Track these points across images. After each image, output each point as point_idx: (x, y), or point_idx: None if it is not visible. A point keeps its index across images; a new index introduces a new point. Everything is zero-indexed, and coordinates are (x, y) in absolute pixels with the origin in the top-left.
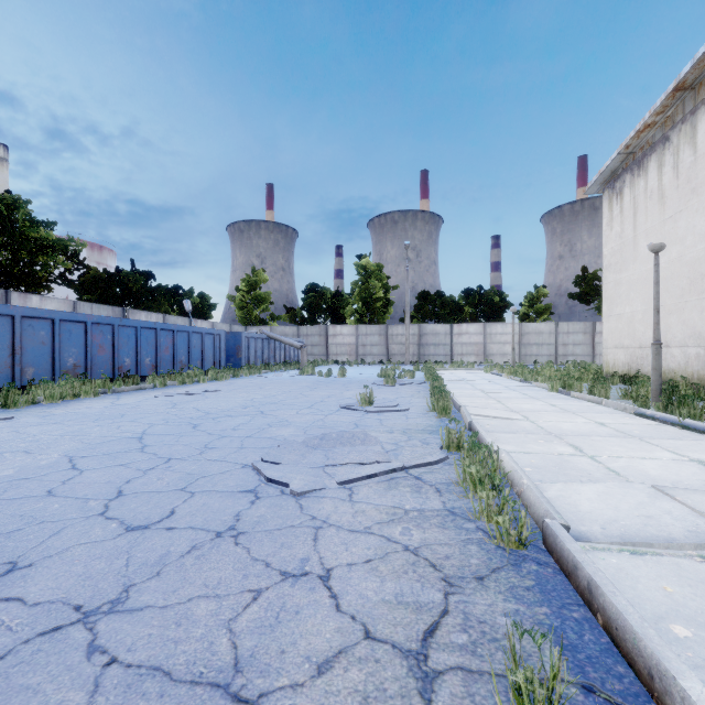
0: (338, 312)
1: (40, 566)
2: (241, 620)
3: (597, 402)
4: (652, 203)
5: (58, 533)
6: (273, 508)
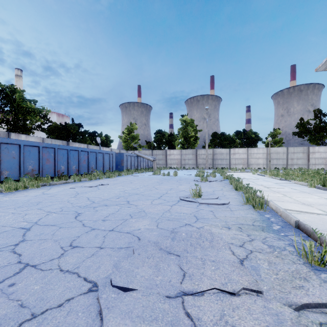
0: (171, 143)
1: None
2: None
3: None
4: None
5: None
6: None
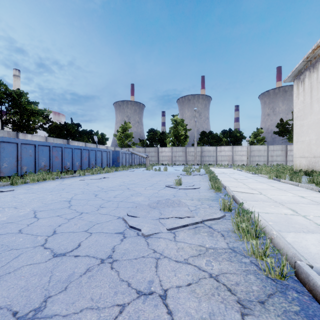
0: (163, 141)
1: (2, 280)
2: None
3: (295, 185)
4: None
5: (17, 257)
6: (133, 244)
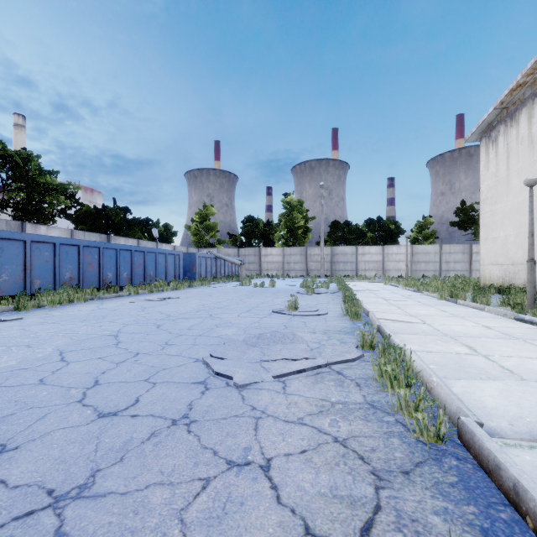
0: (269, 237)
1: (24, 449)
2: (192, 510)
3: (480, 309)
4: (523, 147)
5: (43, 418)
6: (220, 398)
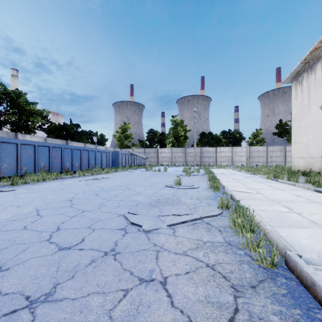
0: (163, 142)
1: (12, 270)
2: (117, 310)
3: (293, 184)
4: (318, 86)
5: (25, 250)
6: (134, 239)
